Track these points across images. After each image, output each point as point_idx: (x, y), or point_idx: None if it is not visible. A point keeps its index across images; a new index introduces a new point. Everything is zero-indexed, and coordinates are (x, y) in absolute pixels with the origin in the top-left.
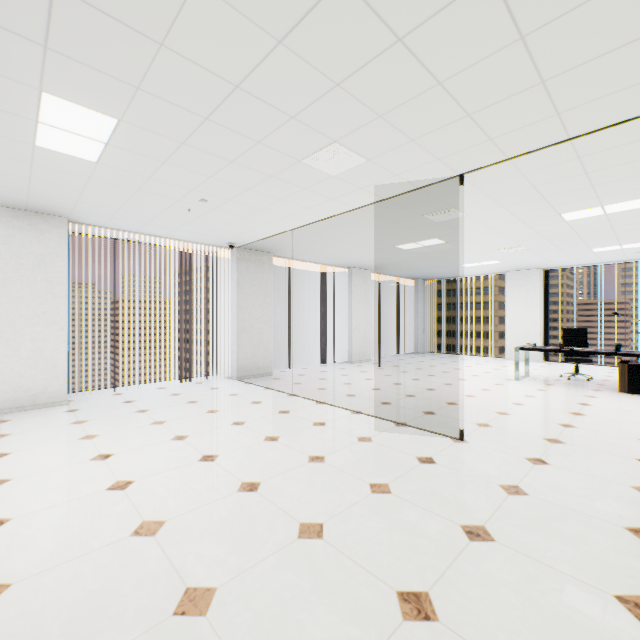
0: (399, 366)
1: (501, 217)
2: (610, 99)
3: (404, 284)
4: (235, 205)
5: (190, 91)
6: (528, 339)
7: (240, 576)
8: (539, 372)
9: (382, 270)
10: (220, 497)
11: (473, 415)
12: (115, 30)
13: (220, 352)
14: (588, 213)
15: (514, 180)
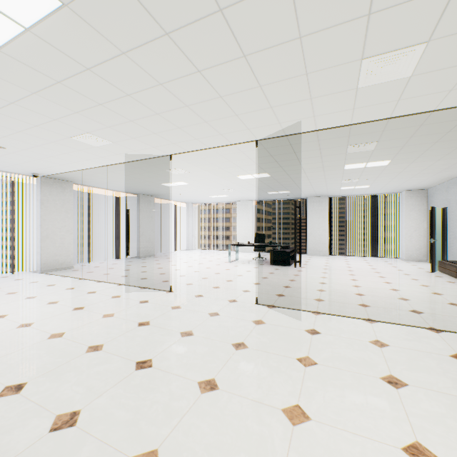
0: (170, 258)
1: (209, 175)
2: (213, 138)
3: (181, 206)
4: (30, 152)
5: None
6: (247, 240)
7: (5, 356)
8: (246, 257)
9: (162, 196)
10: (3, 332)
11: (189, 280)
12: None
13: (27, 253)
14: (248, 177)
15: (200, 160)
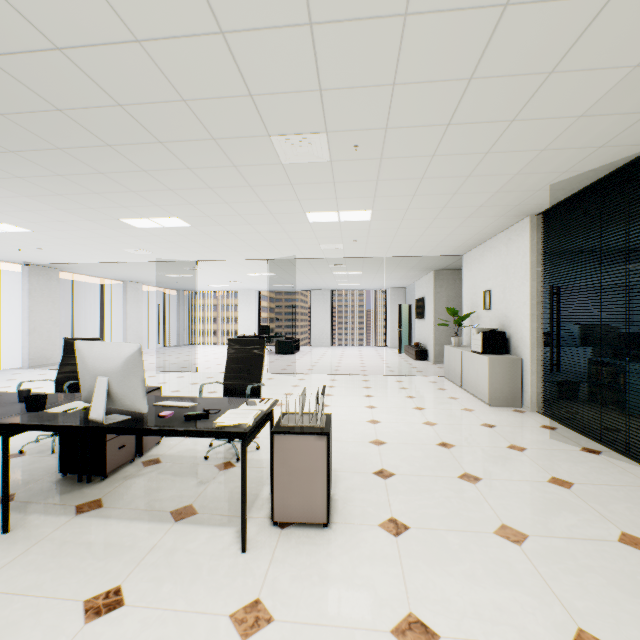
0: (166, 353)
1: (221, 272)
2: (237, 256)
3: (169, 293)
4: (62, 252)
5: (85, 234)
6: (250, 332)
7: None
8: None
9: (152, 284)
10: None
11: (206, 366)
12: (71, 226)
13: (4, 349)
14: (257, 274)
15: (219, 264)
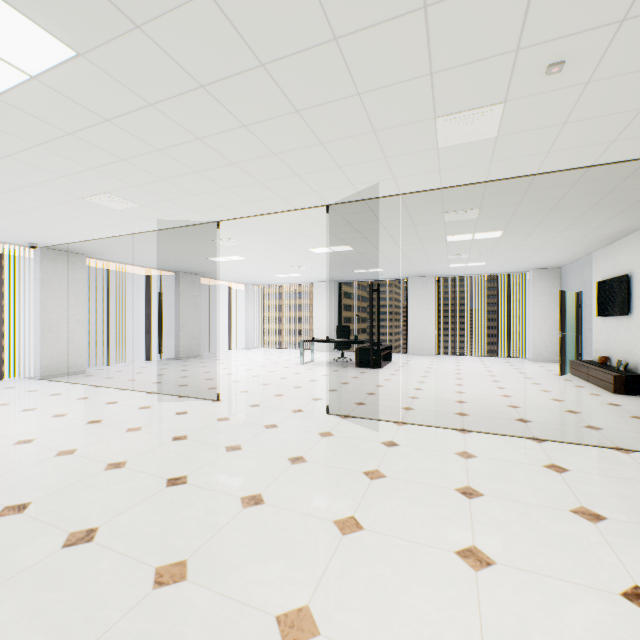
0: (222, 359)
1: (272, 247)
2: (271, 201)
3: (238, 288)
4: (28, 216)
5: None
6: (328, 334)
7: (1, 476)
8: (325, 358)
9: (211, 275)
10: None
11: (244, 387)
12: None
13: (21, 353)
14: (324, 250)
15: (258, 228)
